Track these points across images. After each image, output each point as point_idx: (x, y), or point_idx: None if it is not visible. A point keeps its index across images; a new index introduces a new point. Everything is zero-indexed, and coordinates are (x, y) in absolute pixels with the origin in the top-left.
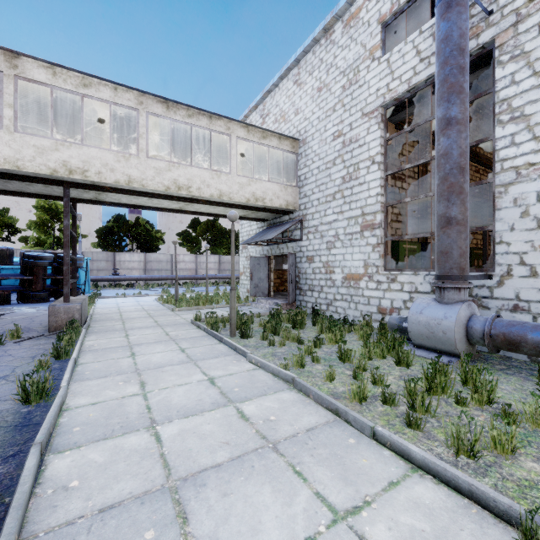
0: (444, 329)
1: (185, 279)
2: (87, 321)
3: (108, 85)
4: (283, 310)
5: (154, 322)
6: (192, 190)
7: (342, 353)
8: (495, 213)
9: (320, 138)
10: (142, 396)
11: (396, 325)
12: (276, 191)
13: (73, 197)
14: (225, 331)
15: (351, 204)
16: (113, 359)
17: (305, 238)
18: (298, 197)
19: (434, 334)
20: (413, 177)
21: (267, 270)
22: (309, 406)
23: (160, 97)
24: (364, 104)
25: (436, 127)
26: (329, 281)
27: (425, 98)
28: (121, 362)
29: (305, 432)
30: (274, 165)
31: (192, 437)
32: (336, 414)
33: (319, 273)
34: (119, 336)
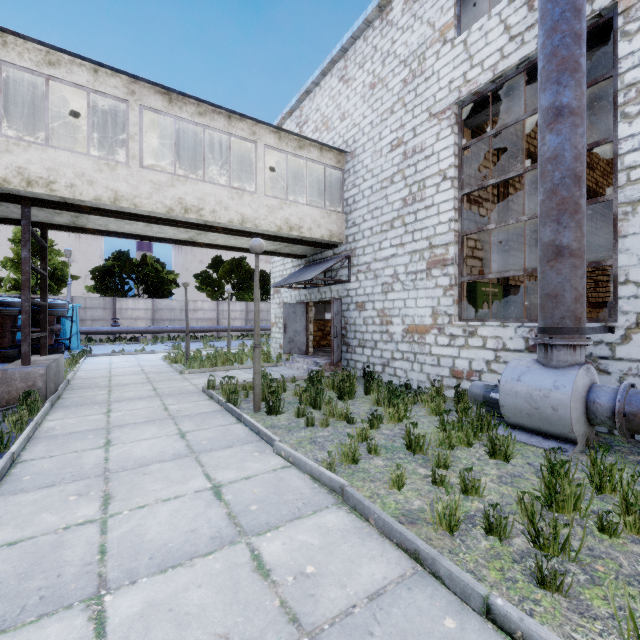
0: (554, 404)
1: (203, 332)
2: (58, 389)
3: (85, 65)
4: (325, 373)
5: (152, 391)
6: (204, 213)
7: (411, 440)
8: (618, 242)
9: (373, 149)
10: (98, 524)
11: (480, 395)
12: (316, 217)
13: (42, 221)
14: (247, 403)
15: (415, 234)
16: (75, 451)
17: (354, 279)
18: (344, 227)
19: (538, 411)
20: (491, 201)
21: (305, 320)
22: (369, 540)
23: (160, 86)
24: (433, 101)
25: (539, 121)
26: (385, 334)
27: (514, 92)
28: (85, 457)
29: (367, 603)
30: (314, 186)
31: (164, 622)
32: (415, 559)
33: (372, 324)
34: (97, 412)
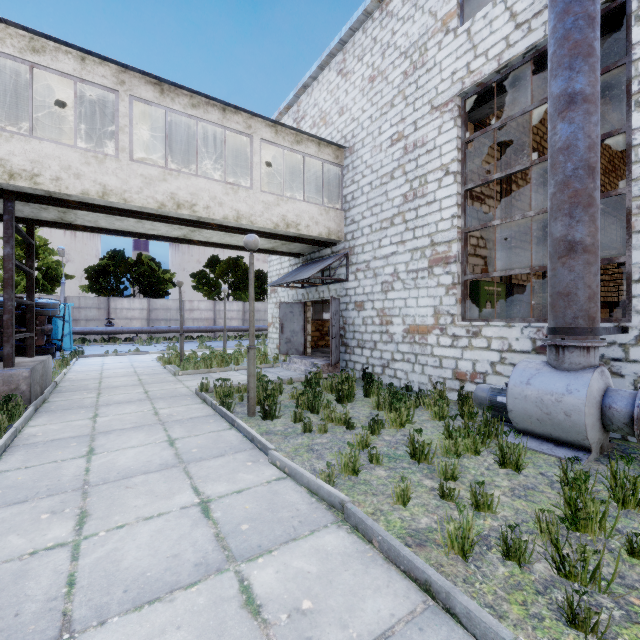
0: (567, 409)
1: (200, 332)
2: (44, 392)
3: (71, 53)
4: (323, 374)
5: (144, 393)
6: (198, 209)
7: (415, 448)
8: (632, 238)
9: (372, 144)
10: (70, 548)
11: (486, 399)
12: (314, 214)
13: (28, 216)
14: (242, 406)
15: (416, 231)
16: (55, 461)
17: (353, 277)
18: (343, 224)
19: (550, 416)
20: (494, 198)
21: (303, 320)
22: (373, 567)
23: (151, 76)
24: (435, 93)
25: (550, 110)
26: (385, 335)
27: (519, 83)
28: (64, 468)
29: None
30: (312, 183)
31: None
32: (425, 591)
33: (371, 325)
34: (83, 417)
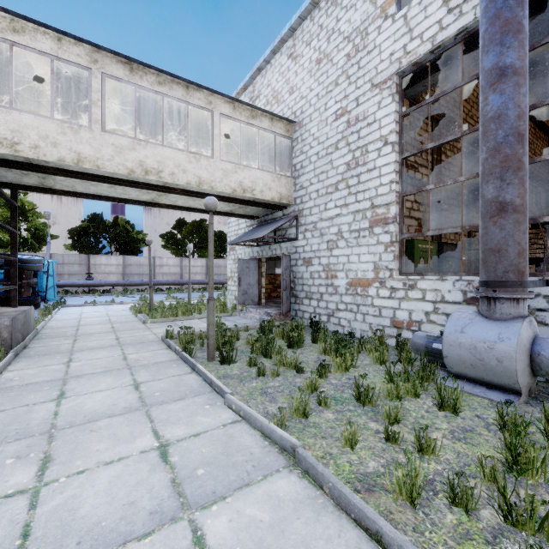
0: (499, 356)
1: (168, 284)
2: (25, 339)
3: (48, 34)
4: (275, 322)
5: (115, 340)
6: (164, 175)
7: (360, 392)
8: None
9: (319, 119)
10: (29, 495)
11: (423, 345)
12: (267, 181)
13: (12, 182)
14: (202, 352)
15: (357, 195)
16: (27, 405)
17: (302, 237)
18: (293, 190)
19: (483, 362)
20: (426, 166)
21: (258, 274)
22: (324, 514)
23: (121, 55)
24: (375, 73)
25: (482, 83)
26: (330, 287)
27: (450, 63)
28: (34, 411)
29: None
30: (265, 154)
31: None
32: (377, 542)
33: (318, 278)
34: (58, 362)
